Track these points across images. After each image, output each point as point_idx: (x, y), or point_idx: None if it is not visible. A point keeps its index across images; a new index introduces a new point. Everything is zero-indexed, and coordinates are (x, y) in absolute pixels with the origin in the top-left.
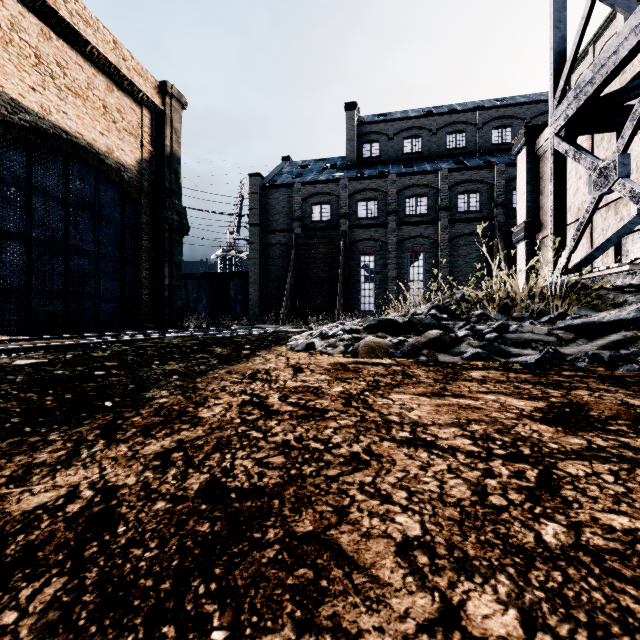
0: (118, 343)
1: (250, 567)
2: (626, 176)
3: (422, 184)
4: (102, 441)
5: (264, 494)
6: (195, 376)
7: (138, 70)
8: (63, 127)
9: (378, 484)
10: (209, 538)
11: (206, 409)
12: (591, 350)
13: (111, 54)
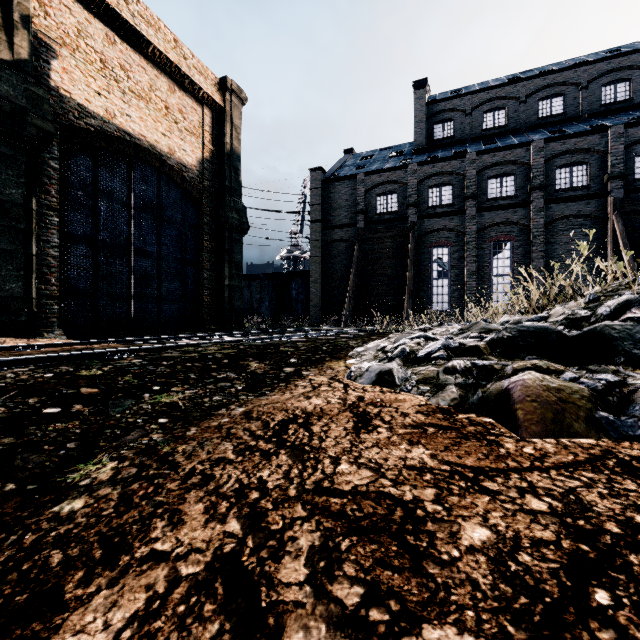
0: (144, 351)
1: None
2: None
3: (509, 161)
4: None
5: None
6: (193, 419)
7: (198, 68)
8: (127, 130)
9: None
10: None
11: (103, 592)
12: None
13: (172, 53)
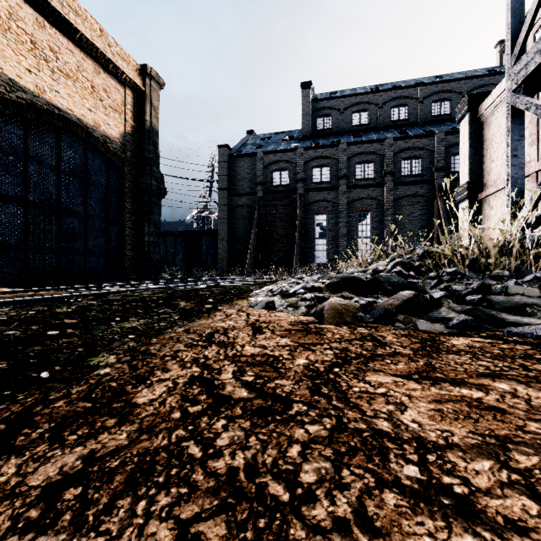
0: (91, 296)
1: None
2: None
3: (369, 152)
4: None
5: None
6: (152, 335)
7: (121, 55)
8: (56, 104)
9: None
10: None
11: (146, 389)
12: None
13: (98, 41)
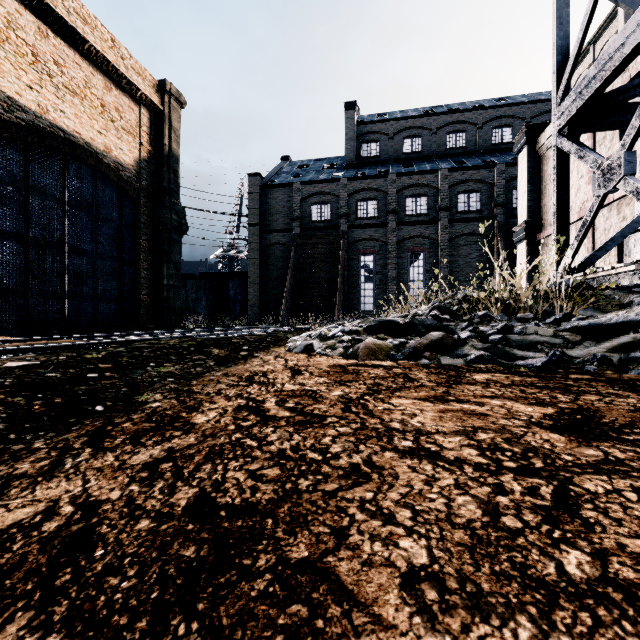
0: (114, 344)
1: (237, 602)
2: (631, 174)
3: (422, 184)
4: (88, 449)
5: (256, 512)
6: (191, 378)
7: (136, 69)
8: (60, 126)
9: (380, 501)
10: (194, 565)
11: (200, 414)
12: (599, 353)
13: (109, 52)
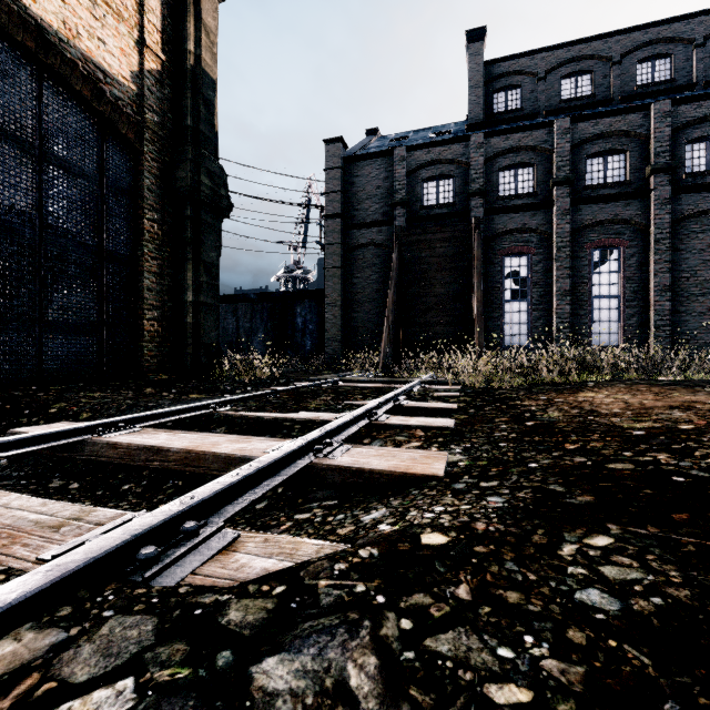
0: None
1: None
2: None
3: (618, 131)
4: None
5: None
6: None
7: None
8: None
9: None
10: None
11: None
12: None
13: None
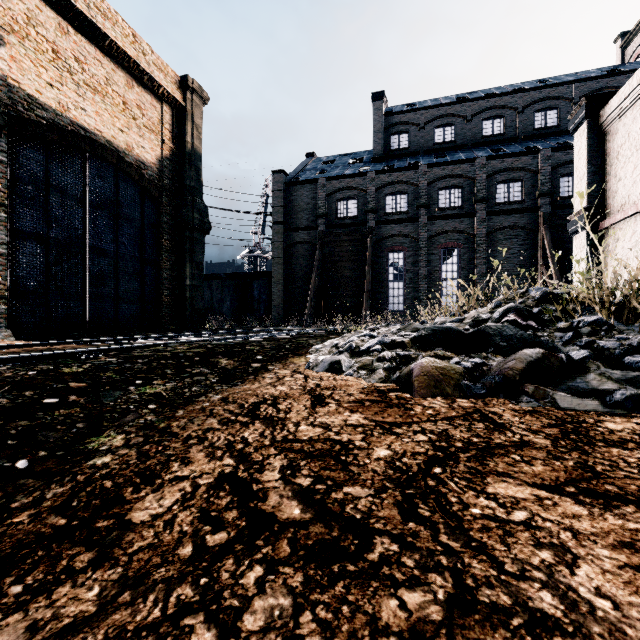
0: (113, 351)
1: None
2: None
3: (456, 174)
4: None
5: None
6: (179, 405)
7: (158, 65)
8: (81, 124)
9: None
10: None
11: (151, 494)
12: None
13: (130, 48)
